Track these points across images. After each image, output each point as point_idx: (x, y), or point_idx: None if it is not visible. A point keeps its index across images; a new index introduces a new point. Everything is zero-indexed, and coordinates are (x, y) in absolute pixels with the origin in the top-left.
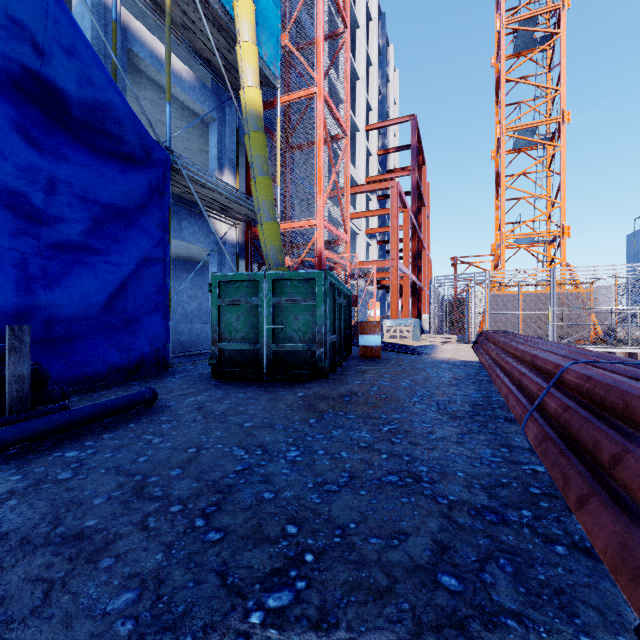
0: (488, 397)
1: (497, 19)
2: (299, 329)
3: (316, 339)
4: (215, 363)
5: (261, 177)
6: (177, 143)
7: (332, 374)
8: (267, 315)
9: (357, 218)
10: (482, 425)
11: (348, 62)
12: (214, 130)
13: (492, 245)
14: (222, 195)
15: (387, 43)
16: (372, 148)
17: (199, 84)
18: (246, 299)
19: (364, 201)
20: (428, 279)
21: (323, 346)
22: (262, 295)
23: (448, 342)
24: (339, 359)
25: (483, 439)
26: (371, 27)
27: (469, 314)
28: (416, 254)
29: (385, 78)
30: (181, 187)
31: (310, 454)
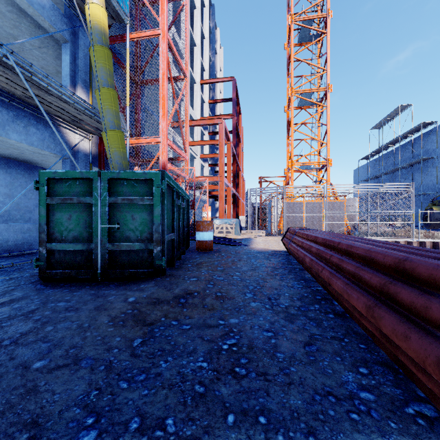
0: (308, 287)
1: (289, 16)
2: (136, 228)
3: (153, 238)
4: (43, 265)
5: (105, 88)
6: (33, 61)
7: (171, 268)
8: (102, 214)
9: (194, 145)
10: (318, 325)
11: (187, 20)
12: (67, 50)
13: (285, 169)
14: (70, 105)
15: (215, 27)
16: (205, 98)
17: (49, 4)
18: (79, 198)
19: (199, 134)
20: (242, 192)
21: (160, 244)
22: (96, 194)
23: (259, 235)
24: (178, 254)
25: (332, 351)
26: (204, 11)
27: (272, 216)
28: (235, 174)
29: (214, 50)
30: (23, 90)
31: (114, 436)
